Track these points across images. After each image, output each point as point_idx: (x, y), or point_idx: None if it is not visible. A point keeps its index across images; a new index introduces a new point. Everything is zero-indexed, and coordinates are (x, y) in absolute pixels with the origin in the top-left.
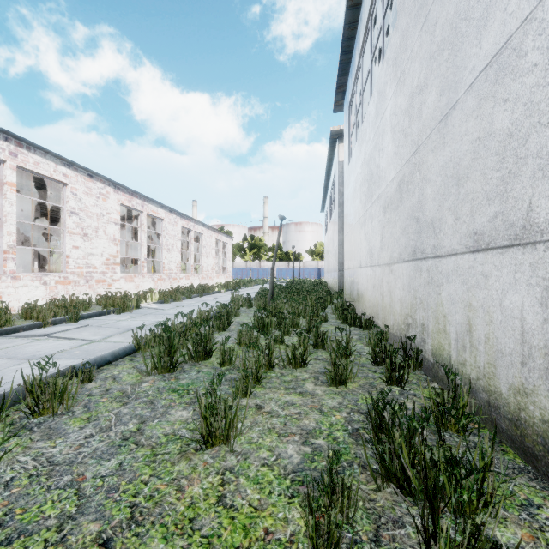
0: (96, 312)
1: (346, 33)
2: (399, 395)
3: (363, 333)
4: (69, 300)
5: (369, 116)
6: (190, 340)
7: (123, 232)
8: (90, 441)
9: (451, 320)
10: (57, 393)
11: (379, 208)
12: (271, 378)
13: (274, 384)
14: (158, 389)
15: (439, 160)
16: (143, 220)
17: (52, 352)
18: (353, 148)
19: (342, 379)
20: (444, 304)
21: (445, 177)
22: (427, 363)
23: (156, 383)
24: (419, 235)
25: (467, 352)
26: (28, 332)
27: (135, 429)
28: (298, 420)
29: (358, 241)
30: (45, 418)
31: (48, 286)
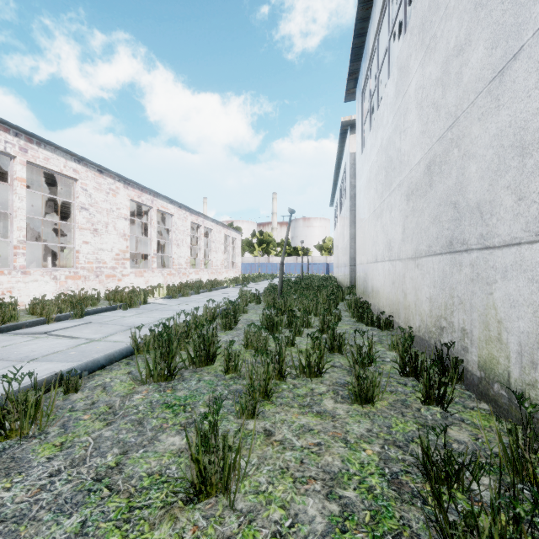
0: (102, 308)
1: (359, 14)
2: (442, 420)
3: (382, 334)
4: (77, 295)
5: (387, 97)
6: (190, 344)
7: (135, 228)
8: (54, 481)
9: (510, 327)
10: (28, 411)
11: (400, 196)
12: (282, 391)
13: (286, 400)
14: (150, 403)
15: (490, 129)
16: (153, 215)
17: (47, 352)
18: (367, 137)
19: (368, 396)
20: (499, 306)
21: (500, 148)
22: (470, 376)
23: (149, 395)
24: (458, 223)
25: (538, 371)
26: (30, 329)
27: (113, 463)
28: (319, 456)
29: (374, 234)
30: (11, 442)
31: (58, 281)
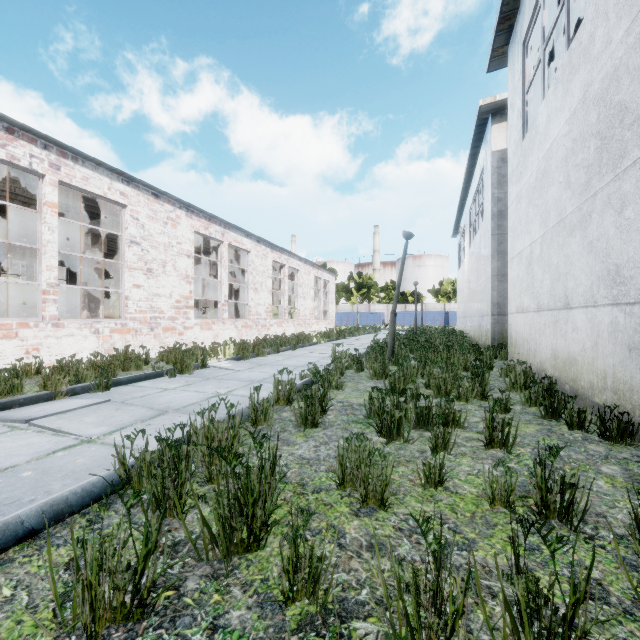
0: (141, 375)
1: None
2: None
3: (620, 454)
4: (121, 354)
5: None
6: (209, 500)
7: (205, 270)
8: None
9: None
10: None
11: None
12: None
13: None
14: None
15: None
16: (224, 251)
17: None
18: (531, 113)
19: None
20: None
21: None
22: None
23: None
24: None
25: None
26: (21, 410)
27: None
28: None
29: (559, 260)
30: None
31: (101, 335)
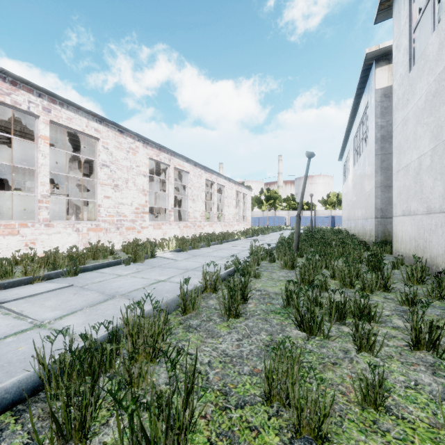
0: (103, 263)
1: None
2: None
3: None
4: (94, 247)
5: None
6: None
7: (158, 186)
8: None
9: None
10: None
11: None
12: None
13: None
14: None
15: None
16: (170, 172)
17: None
18: (417, 49)
19: None
20: None
21: None
22: None
23: None
24: None
25: None
26: (3, 292)
27: None
28: None
29: None
30: None
31: (80, 233)
